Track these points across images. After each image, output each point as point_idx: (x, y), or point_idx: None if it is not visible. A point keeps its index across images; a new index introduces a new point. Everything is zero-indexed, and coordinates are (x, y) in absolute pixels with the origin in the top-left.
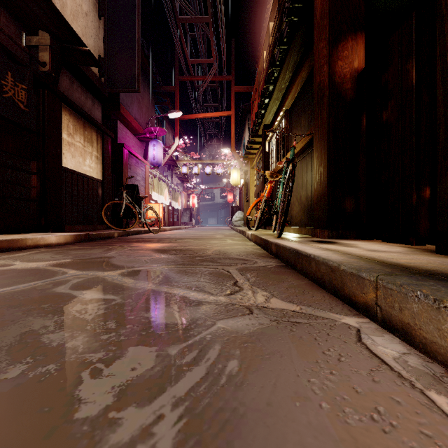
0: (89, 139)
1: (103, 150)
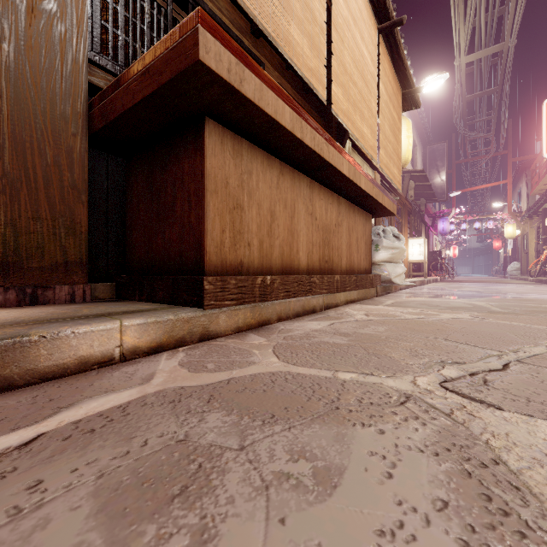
0: (423, 232)
1: (426, 234)
